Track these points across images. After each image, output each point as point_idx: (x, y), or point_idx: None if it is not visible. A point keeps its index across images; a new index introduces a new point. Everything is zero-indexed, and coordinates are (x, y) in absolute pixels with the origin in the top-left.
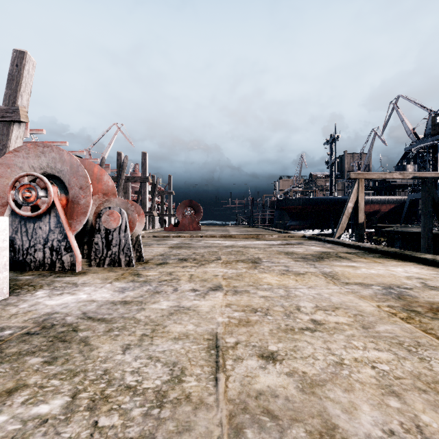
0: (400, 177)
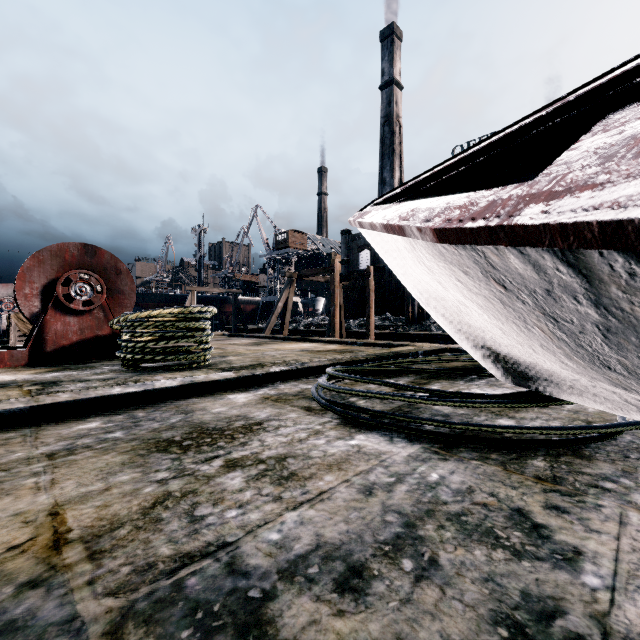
0: (219, 291)
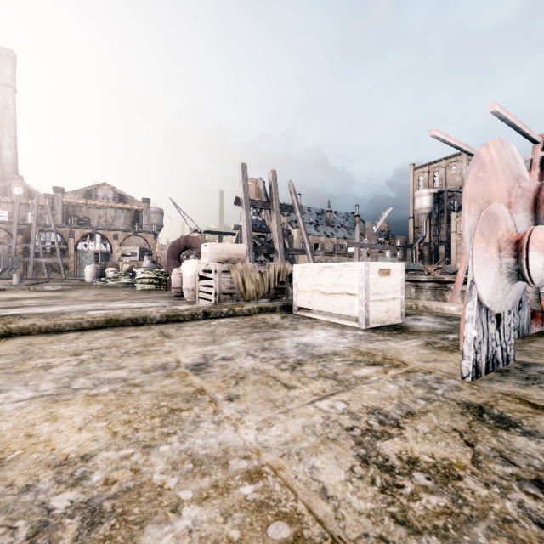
0: None
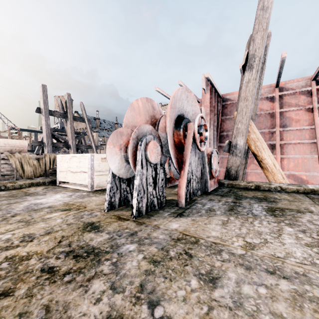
0: None
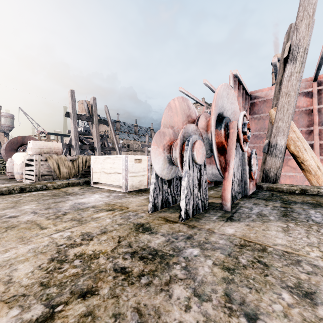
0: None
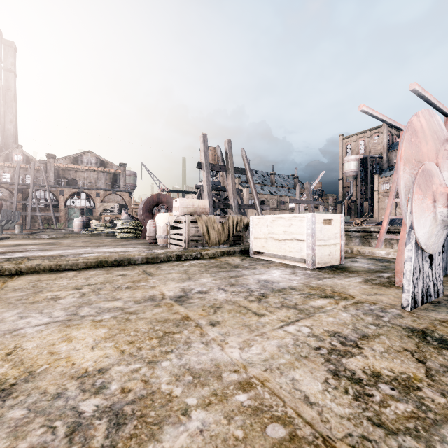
0: None
